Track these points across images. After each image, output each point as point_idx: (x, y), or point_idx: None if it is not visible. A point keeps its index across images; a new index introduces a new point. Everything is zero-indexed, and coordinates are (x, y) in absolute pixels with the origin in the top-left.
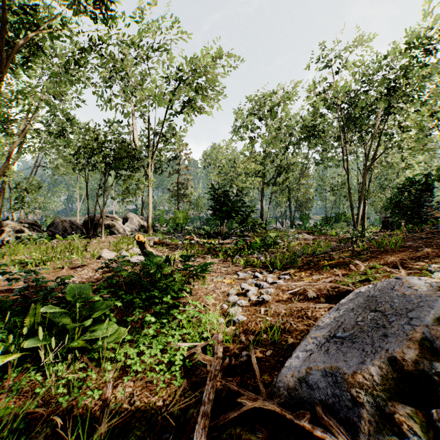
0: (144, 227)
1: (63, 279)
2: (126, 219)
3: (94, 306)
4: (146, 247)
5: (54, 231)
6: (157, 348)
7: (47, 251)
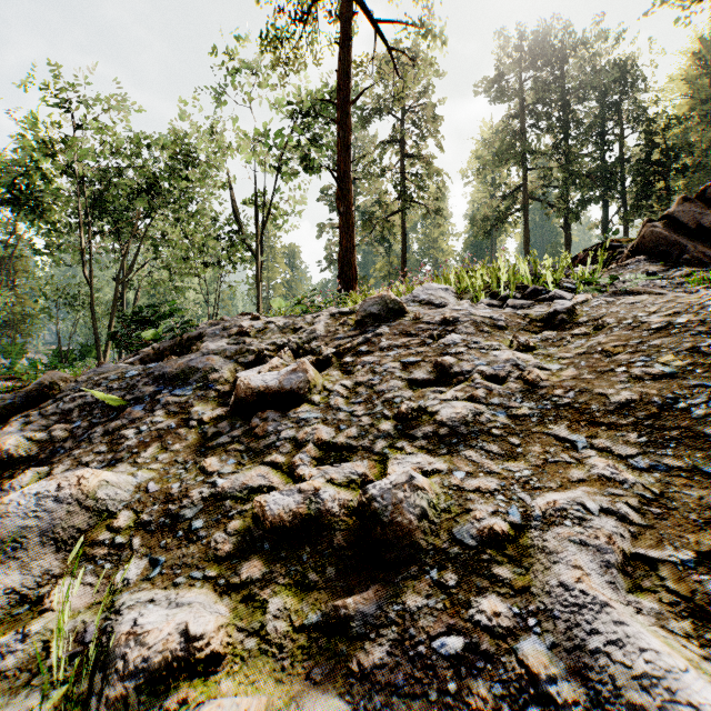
0: None
1: None
2: None
3: None
4: None
5: None
6: None
7: None
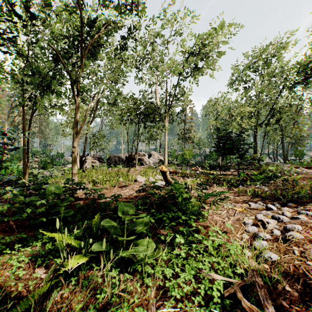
0: (161, 161)
1: (115, 197)
2: (150, 155)
3: (136, 222)
4: (167, 175)
5: (110, 162)
6: (189, 273)
7: (106, 175)
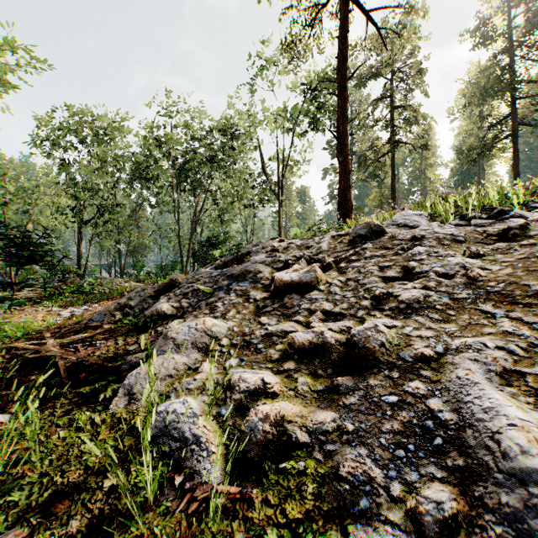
0: None
1: None
2: None
3: None
4: None
5: None
6: None
7: None
